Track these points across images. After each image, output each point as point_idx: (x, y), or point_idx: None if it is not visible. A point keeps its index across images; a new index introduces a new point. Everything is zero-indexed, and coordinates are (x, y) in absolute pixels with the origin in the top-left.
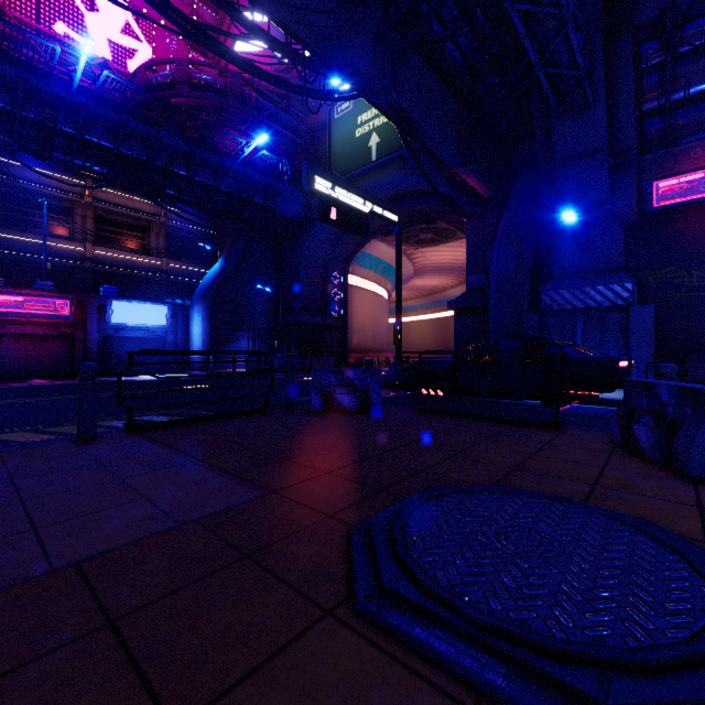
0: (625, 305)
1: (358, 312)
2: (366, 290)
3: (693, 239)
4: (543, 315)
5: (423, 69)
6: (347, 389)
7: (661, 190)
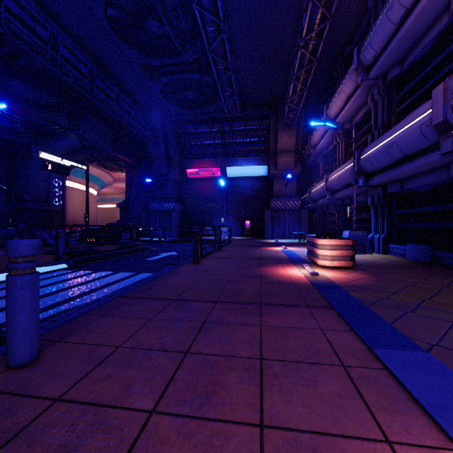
0: (172, 210)
1: (73, 202)
2: (79, 189)
3: (198, 189)
4: (149, 212)
5: (92, 119)
6: (53, 238)
7: (189, 172)
